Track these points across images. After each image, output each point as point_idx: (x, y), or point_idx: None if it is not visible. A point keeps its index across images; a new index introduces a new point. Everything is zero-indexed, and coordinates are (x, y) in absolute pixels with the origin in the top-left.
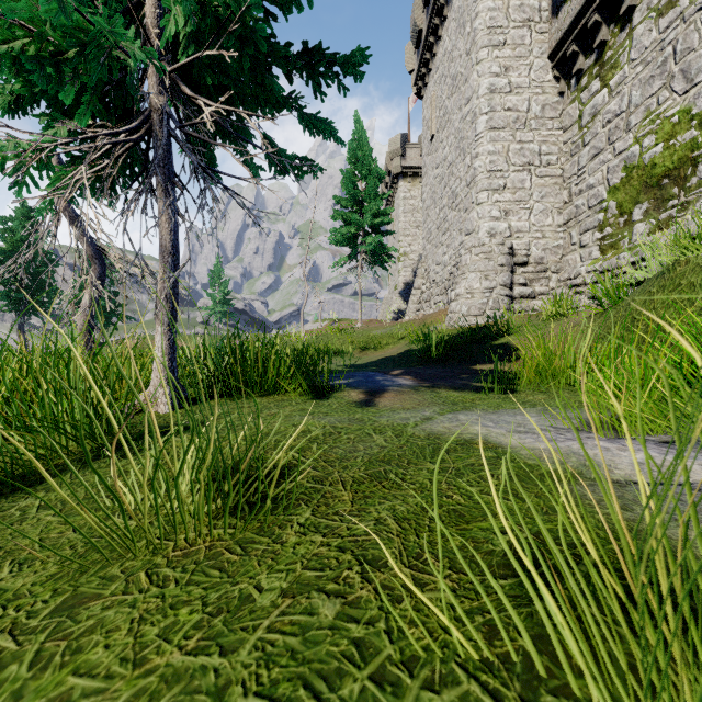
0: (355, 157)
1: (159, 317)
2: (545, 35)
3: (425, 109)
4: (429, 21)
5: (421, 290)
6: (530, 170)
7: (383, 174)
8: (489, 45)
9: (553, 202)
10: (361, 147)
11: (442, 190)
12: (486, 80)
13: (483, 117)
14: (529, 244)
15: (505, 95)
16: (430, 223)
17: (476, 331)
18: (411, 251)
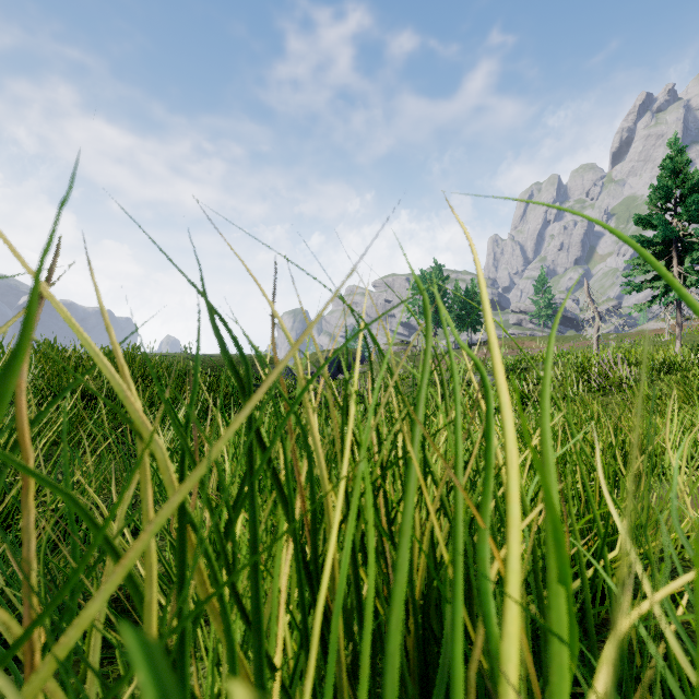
0: None
1: (678, 339)
2: None
3: None
4: None
5: None
6: None
7: None
8: None
9: None
10: None
11: None
12: None
13: None
14: None
15: None
16: None
17: None
18: None
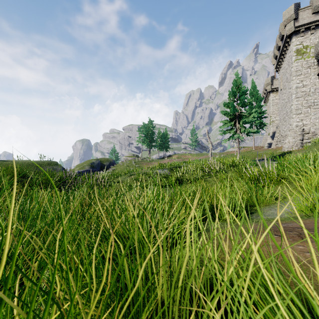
0: (252, 94)
1: (238, 153)
2: (316, 69)
3: (279, 77)
4: (279, 56)
5: (277, 137)
6: (310, 107)
7: (262, 98)
8: (296, 76)
9: (318, 115)
10: (254, 90)
11: (284, 108)
12: (295, 85)
13: (293, 95)
14: (309, 128)
15: (301, 88)
16: (280, 116)
17: (284, 153)
18: (276, 120)
